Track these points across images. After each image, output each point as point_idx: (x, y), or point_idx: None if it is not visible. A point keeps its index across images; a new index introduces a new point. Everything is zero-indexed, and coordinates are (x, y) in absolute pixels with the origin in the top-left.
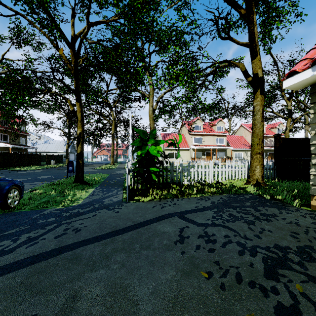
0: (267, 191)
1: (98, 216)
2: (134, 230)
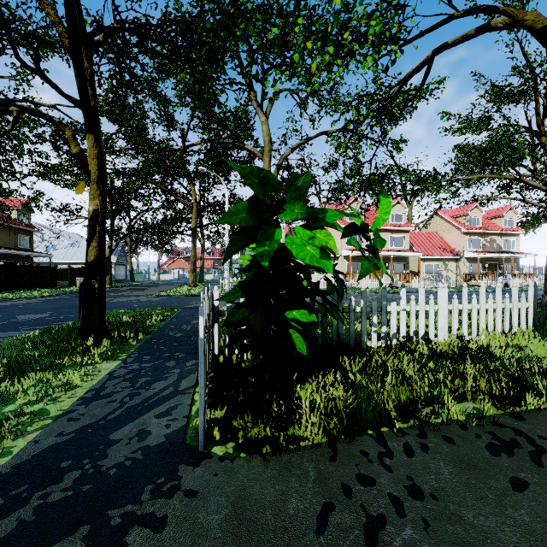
0: None
1: None
2: None
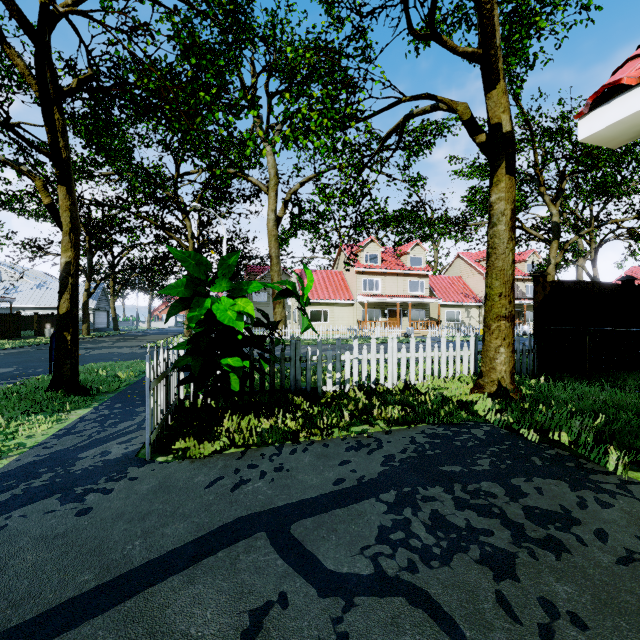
0: (529, 416)
1: (2, 538)
2: (71, 629)
